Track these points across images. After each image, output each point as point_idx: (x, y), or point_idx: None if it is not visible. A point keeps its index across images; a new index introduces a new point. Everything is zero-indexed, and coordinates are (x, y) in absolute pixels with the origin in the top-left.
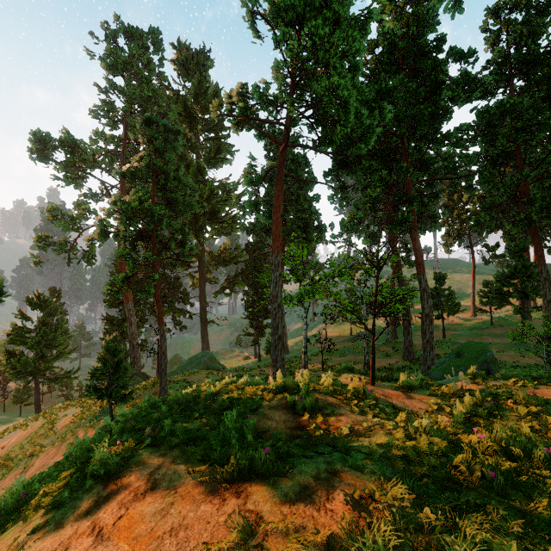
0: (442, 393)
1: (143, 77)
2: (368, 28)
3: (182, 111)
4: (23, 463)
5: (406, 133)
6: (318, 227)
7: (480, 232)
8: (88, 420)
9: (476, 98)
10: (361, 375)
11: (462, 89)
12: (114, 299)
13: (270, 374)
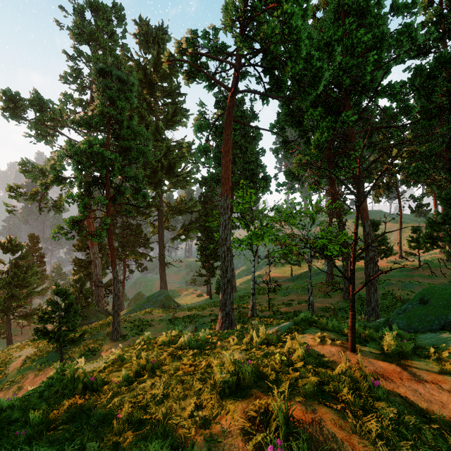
0: None
1: (106, 46)
2: None
3: (143, 78)
4: None
5: (348, 86)
6: (263, 178)
7: (408, 184)
8: (39, 362)
9: (410, 58)
10: (331, 335)
11: (406, 38)
12: (81, 243)
13: (219, 317)
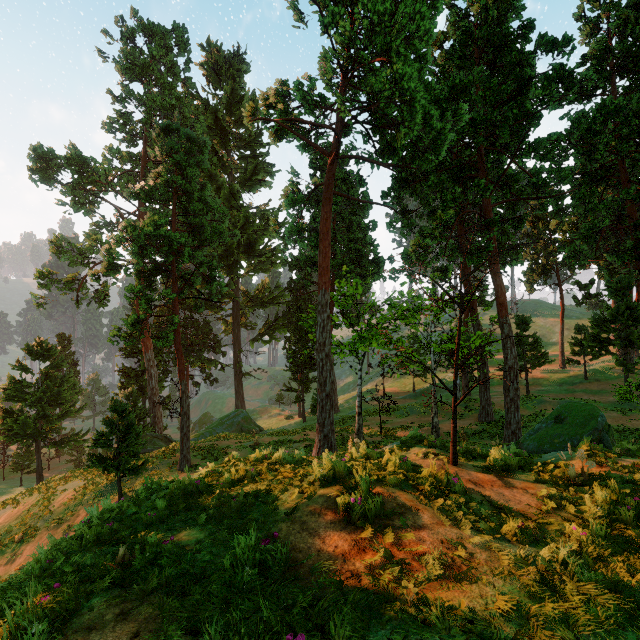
0: (552, 477)
1: (165, 83)
2: (439, 6)
3: (213, 124)
4: (10, 550)
5: (484, 143)
6: (374, 261)
7: (571, 267)
8: (92, 496)
9: (569, 102)
10: (436, 450)
11: (556, 85)
12: (131, 347)
13: (316, 441)
